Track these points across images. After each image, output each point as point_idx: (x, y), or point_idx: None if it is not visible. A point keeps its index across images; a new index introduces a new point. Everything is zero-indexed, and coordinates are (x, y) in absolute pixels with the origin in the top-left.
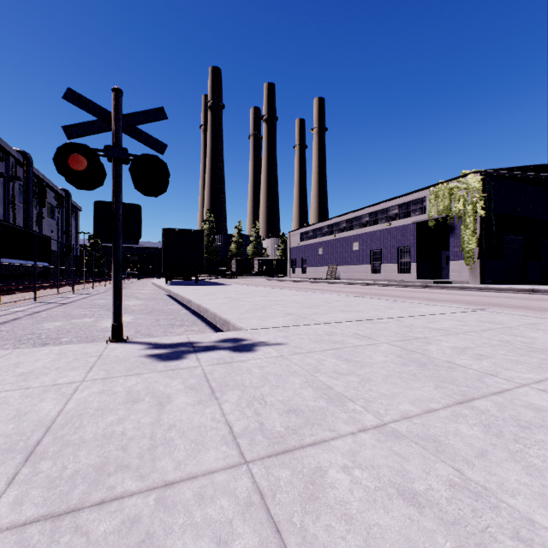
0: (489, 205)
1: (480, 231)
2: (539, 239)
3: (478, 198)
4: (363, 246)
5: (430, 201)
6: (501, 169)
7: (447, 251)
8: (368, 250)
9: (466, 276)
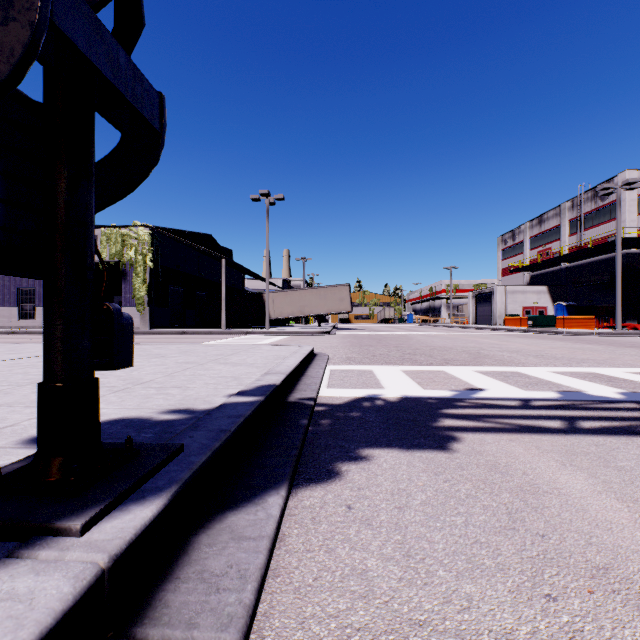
0: (157, 259)
1: (150, 281)
2: (195, 292)
3: (148, 250)
4: (5, 280)
5: (102, 242)
6: (167, 229)
7: (120, 296)
8: (14, 287)
9: (138, 322)
